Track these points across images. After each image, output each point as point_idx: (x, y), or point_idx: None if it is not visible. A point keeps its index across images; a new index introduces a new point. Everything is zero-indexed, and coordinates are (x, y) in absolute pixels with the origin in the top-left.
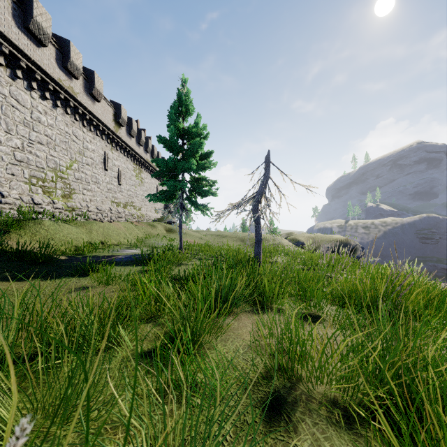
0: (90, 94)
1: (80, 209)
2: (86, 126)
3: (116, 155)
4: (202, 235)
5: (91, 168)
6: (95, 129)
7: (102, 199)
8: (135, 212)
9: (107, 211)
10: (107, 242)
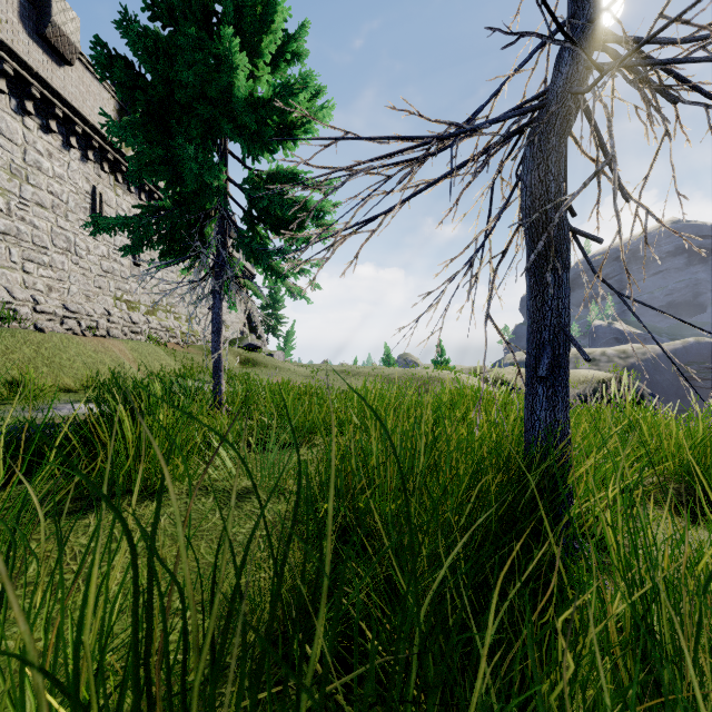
0: (41, 38)
1: (8, 303)
2: (32, 114)
3: (127, 202)
4: (311, 372)
5: (53, 216)
6: (64, 130)
7: (86, 290)
8: (176, 325)
9: (97, 317)
10: (37, 383)
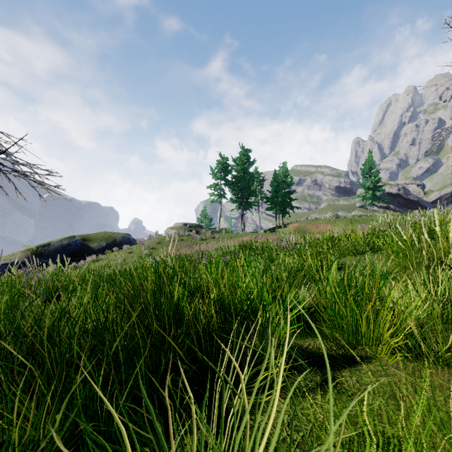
0: None
1: None
2: None
3: None
4: None
5: None
6: None
7: None
8: None
9: None
10: None
